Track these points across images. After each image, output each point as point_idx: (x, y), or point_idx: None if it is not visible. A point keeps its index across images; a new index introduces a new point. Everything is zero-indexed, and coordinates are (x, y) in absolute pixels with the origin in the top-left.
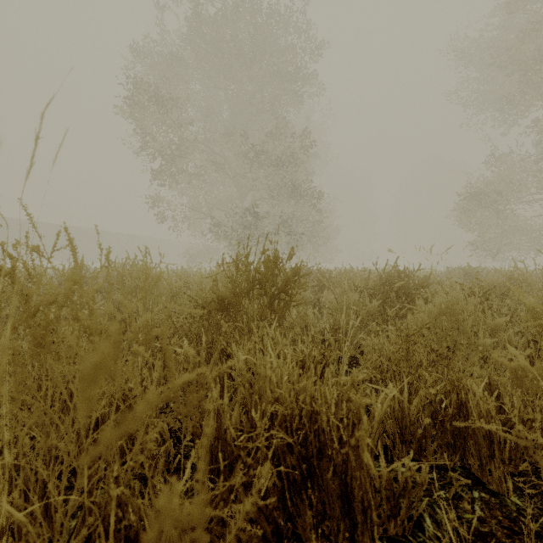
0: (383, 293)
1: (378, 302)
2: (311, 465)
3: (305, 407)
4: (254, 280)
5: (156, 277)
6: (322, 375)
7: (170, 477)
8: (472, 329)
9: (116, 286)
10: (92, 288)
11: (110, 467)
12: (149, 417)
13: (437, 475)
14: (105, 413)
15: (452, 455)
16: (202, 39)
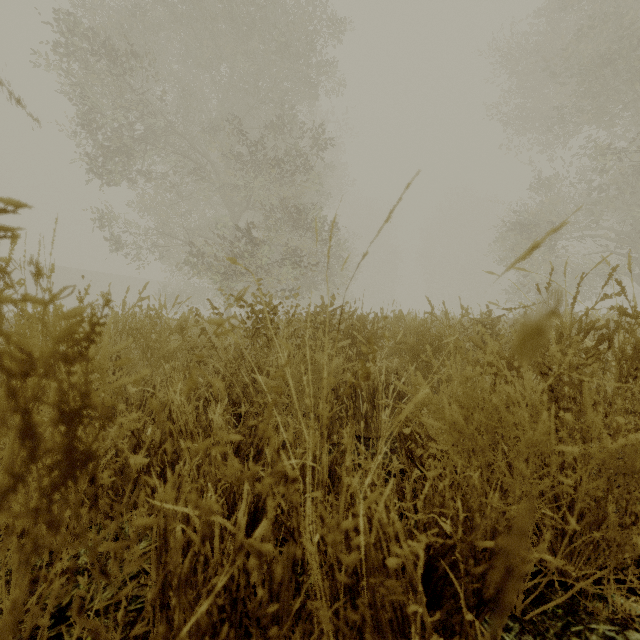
0: None
1: None
2: None
3: None
4: None
5: None
6: None
7: None
8: None
9: None
10: None
11: None
12: None
13: None
14: None
15: None
16: None
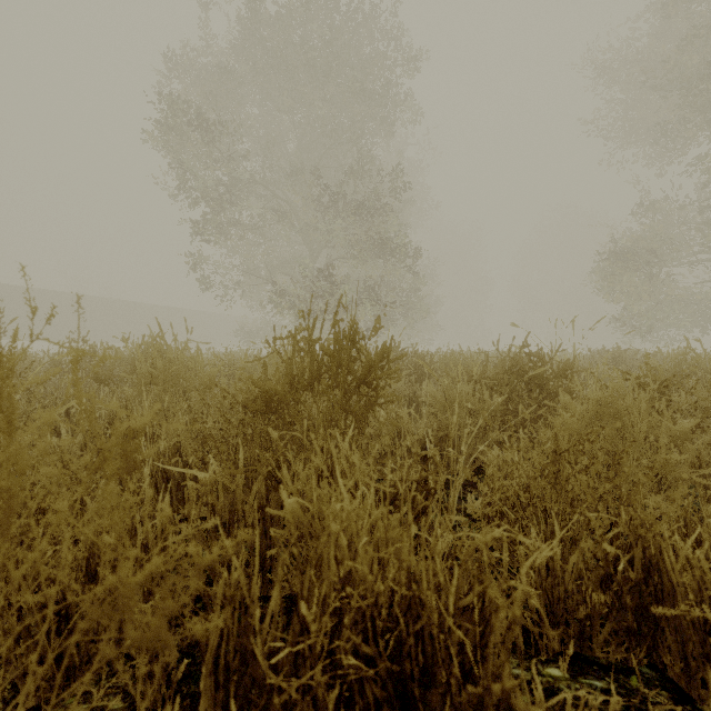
0: (507, 384)
1: (502, 397)
2: (410, 694)
3: (399, 590)
4: (321, 365)
5: (181, 361)
6: (424, 511)
7: (172, 695)
8: (647, 439)
9: (123, 374)
10: (35, 377)
11: (77, 674)
12: (150, 584)
13: (613, 683)
14: (69, 584)
15: (635, 647)
16: (260, 46)
